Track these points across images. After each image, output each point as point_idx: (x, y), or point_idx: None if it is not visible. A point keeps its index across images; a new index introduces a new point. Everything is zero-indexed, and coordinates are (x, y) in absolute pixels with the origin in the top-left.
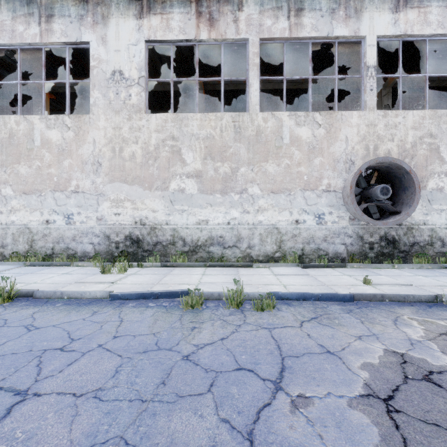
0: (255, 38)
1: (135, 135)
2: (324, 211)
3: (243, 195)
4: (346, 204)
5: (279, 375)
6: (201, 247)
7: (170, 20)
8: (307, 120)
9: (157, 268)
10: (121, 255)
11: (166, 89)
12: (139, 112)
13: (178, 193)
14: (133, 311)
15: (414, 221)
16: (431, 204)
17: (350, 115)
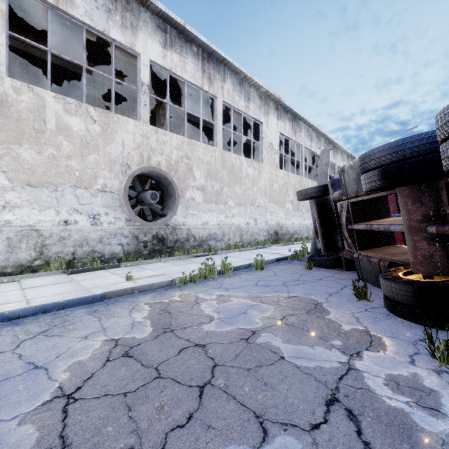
0: None
1: None
2: (100, 212)
3: None
4: (123, 206)
5: None
6: None
7: None
8: (80, 111)
9: None
10: None
11: None
12: None
13: None
14: None
15: (177, 223)
16: (188, 210)
17: (127, 121)
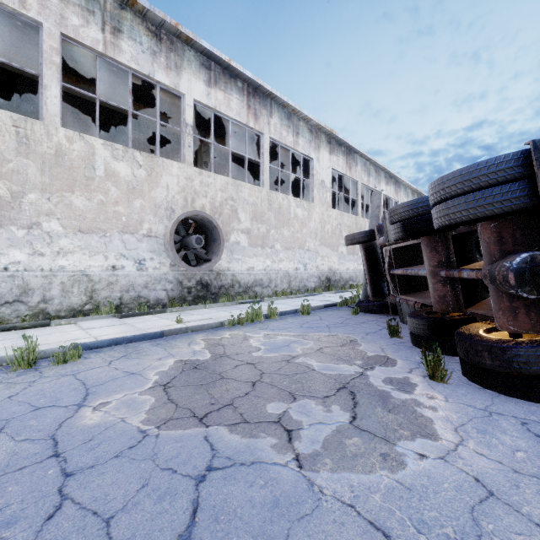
0: (54, 28)
1: None
2: (145, 257)
3: (33, 230)
4: (167, 251)
5: (83, 399)
6: None
7: None
8: (127, 156)
9: None
10: None
11: None
12: None
13: None
14: None
15: (222, 268)
16: (233, 254)
17: (172, 164)
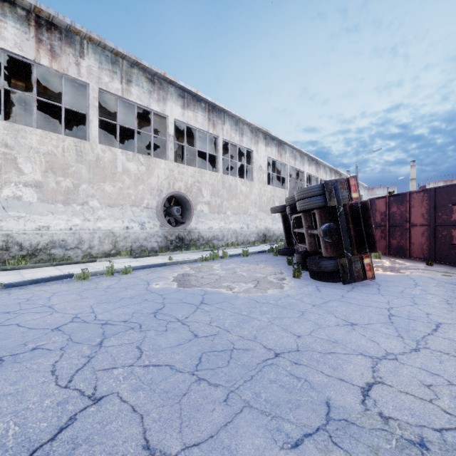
0: (95, 85)
1: None
2: (145, 221)
3: (84, 206)
4: (158, 217)
5: (148, 283)
6: (42, 250)
7: (2, 28)
8: (134, 158)
9: None
10: None
11: None
12: None
13: (13, 200)
14: (41, 287)
15: (191, 227)
16: (199, 219)
17: (161, 162)
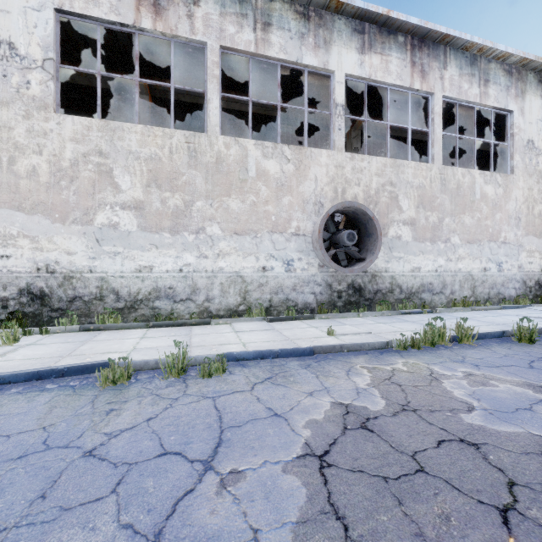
0: (215, 43)
1: (37, 142)
2: (293, 257)
3: (200, 235)
4: (316, 250)
5: (213, 452)
6: (143, 302)
7: None
8: (275, 153)
9: (73, 334)
10: (12, 317)
11: (93, 84)
12: (44, 110)
13: (108, 229)
14: (16, 399)
15: (377, 269)
16: (392, 252)
17: (320, 153)
